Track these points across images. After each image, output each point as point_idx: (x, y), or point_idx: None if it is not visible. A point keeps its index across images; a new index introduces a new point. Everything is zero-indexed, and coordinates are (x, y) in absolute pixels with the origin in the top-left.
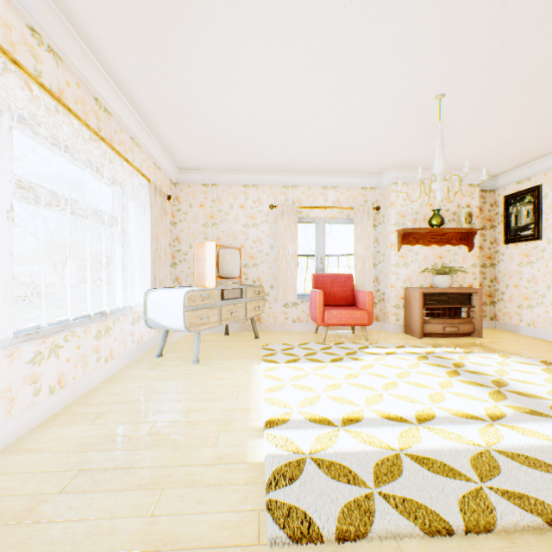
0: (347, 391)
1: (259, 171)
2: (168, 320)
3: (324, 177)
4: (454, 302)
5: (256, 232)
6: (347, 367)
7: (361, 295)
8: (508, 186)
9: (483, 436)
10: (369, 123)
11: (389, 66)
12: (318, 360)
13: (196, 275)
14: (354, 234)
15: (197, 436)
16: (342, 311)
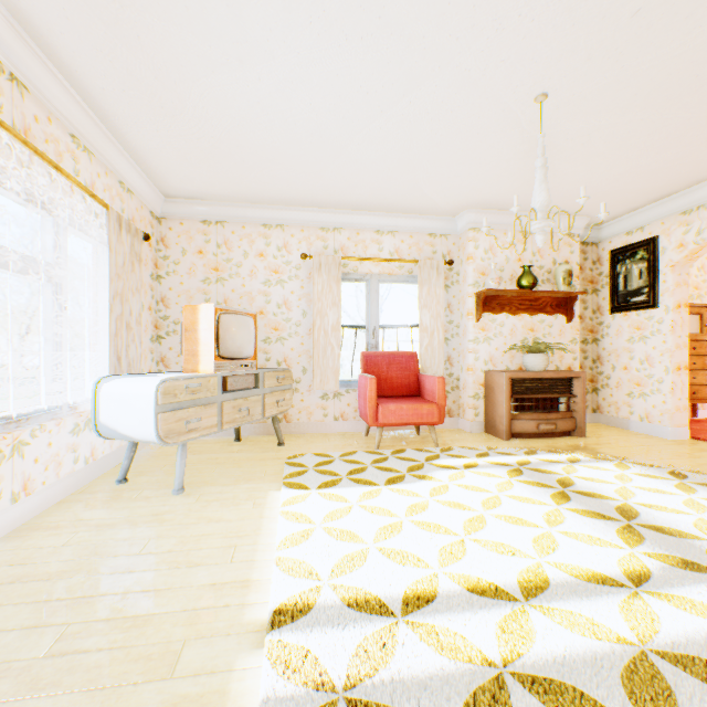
0: (410, 537)
1: (286, 204)
2: (131, 426)
3: (378, 217)
4: (550, 390)
5: (282, 292)
6: (410, 492)
7: (429, 382)
8: (615, 238)
9: (628, 620)
10: (441, 136)
11: (473, 39)
12: (368, 480)
13: (184, 354)
14: (420, 297)
15: (140, 655)
16: (403, 405)
